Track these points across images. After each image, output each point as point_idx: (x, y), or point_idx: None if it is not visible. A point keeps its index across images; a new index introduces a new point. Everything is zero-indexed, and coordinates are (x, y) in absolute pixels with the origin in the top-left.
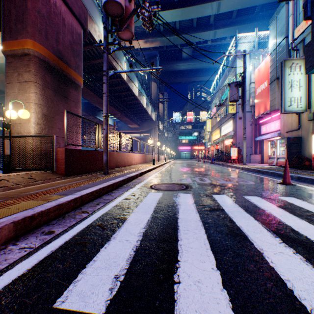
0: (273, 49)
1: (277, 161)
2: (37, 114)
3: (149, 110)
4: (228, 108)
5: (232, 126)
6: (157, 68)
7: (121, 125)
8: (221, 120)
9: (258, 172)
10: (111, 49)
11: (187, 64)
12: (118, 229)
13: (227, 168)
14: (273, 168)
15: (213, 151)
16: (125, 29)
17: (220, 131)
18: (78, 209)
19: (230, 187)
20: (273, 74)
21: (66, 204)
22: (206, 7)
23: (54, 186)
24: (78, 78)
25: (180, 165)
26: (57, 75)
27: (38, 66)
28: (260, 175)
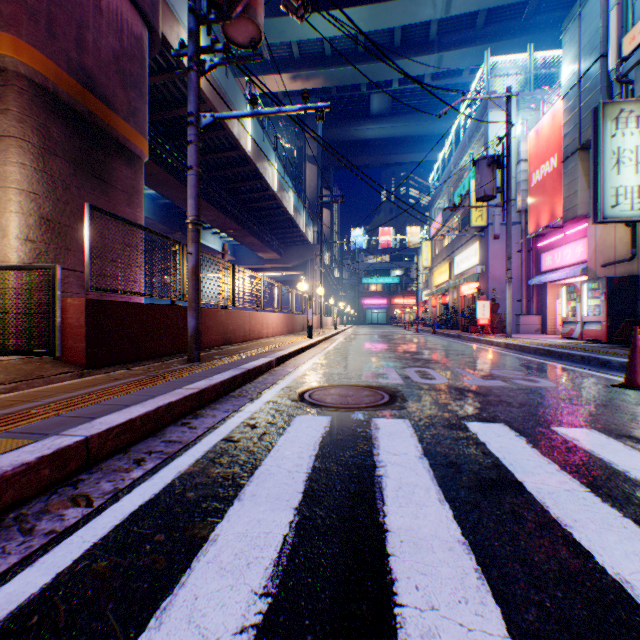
0: (572, 84)
1: (584, 329)
2: (25, 217)
3: (302, 221)
4: (471, 216)
5: (478, 254)
6: (318, 107)
7: (244, 253)
8: (452, 243)
9: (548, 355)
10: (207, 61)
11: (381, 127)
12: (162, 606)
13: (471, 345)
14: (578, 346)
15: (435, 309)
16: (242, 15)
17: (450, 266)
18: (67, 485)
19: (503, 398)
20: (572, 140)
21: (18, 477)
22: (422, 2)
23: (33, 401)
24: (134, 139)
25: (367, 338)
26: (79, 127)
27: (28, 100)
28: (556, 362)
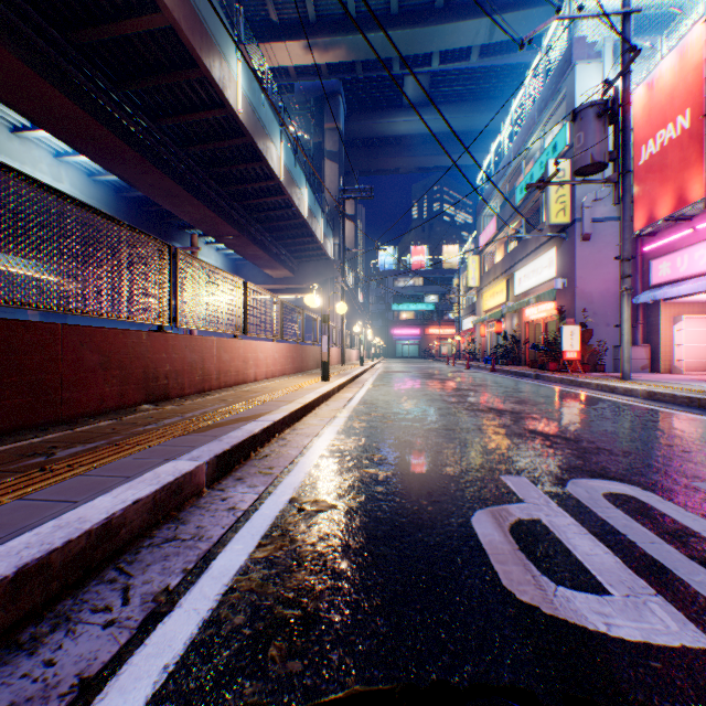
0: None
1: None
2: None
3: (320, 229)
4: (550, 210)
5: (556, 263)
6: None
7: (248, 271)
8: (513, 254)
9: None
10: None
11: (416, 119)
12: None
13: (580, 392)
14: None
15: (484, 339)
16: None
17: (508, 285)
18: None
19: None
20: None
21: None
22: None
23: None
24: None
25: (408, 379)
26: None
27: None
28: None
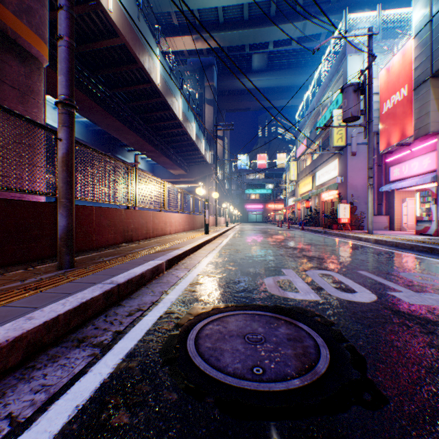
0: (424, 24)
1: None
2: None
3: (202, 146)
4: (333, 138)
5: (338, 168)
6: None
7: (159, 170)
8: (315, 162)
9: (429, 252)
10: None
11: (260, 79)
12: None
13: (342, 240)
14: None
15: (300, 211)
16: None
17: (312, 179)
18: None
19: None
20: (424, 70)
21: None
22: None
23: None
24: (28, 37)
25: (253, 234)
26: None
27: None
28: None
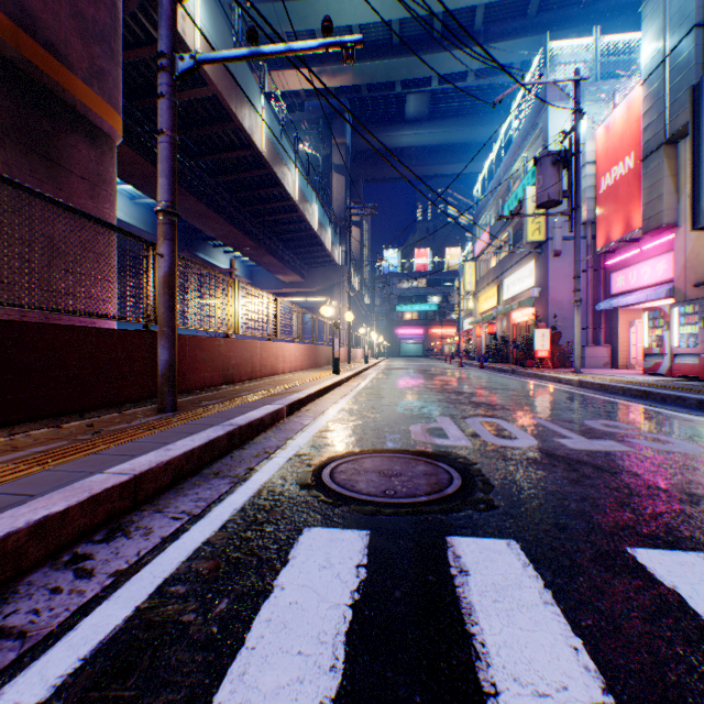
0: (655, 65)
1: (674, 363)
2: None
3: (328, 238)
4: (527, 229)
5: (534, 274)
6: (345, 42)
7: (261, 276)
8: (502, 263)
9: (644, 397)
10: None
11: (418, 133)
12: None
13: (534, 383)
14: (677, 384)
15: (480, 339)
16: None
17: (498, 290)
18: None
19: (648, 479)
20: (655, 133)
21: None
22: None
23: None
24: (100, 109)
25: (405, 374)
26: (10, 80)
27: None
28: (662, 408)
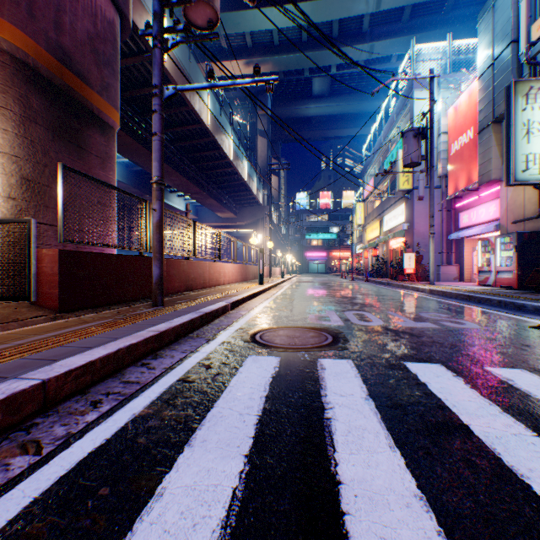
0: (486, 66)
1: (497, 277)
2: (7, 177)
3: (254, 186)
4: (399, 181)
5: (404, 213)
6: (268, 80)
7: (205, 213)
8: (382, 204)
9: (468, 300)
10: (170, 40)
11: (321, 106)
12: None
13: (400, 291)
14: (494, 291)
15: (367, 260)
16: None
17: (380, 224)
18: (20, 430)
19: (436, 339)
20: (486, 114)
21: None
22: None
23: (3, 344)
24: (107, 111)
25: (310, 285)
26: (57, 99)
27: (10, 73)
28: (476, 306)
